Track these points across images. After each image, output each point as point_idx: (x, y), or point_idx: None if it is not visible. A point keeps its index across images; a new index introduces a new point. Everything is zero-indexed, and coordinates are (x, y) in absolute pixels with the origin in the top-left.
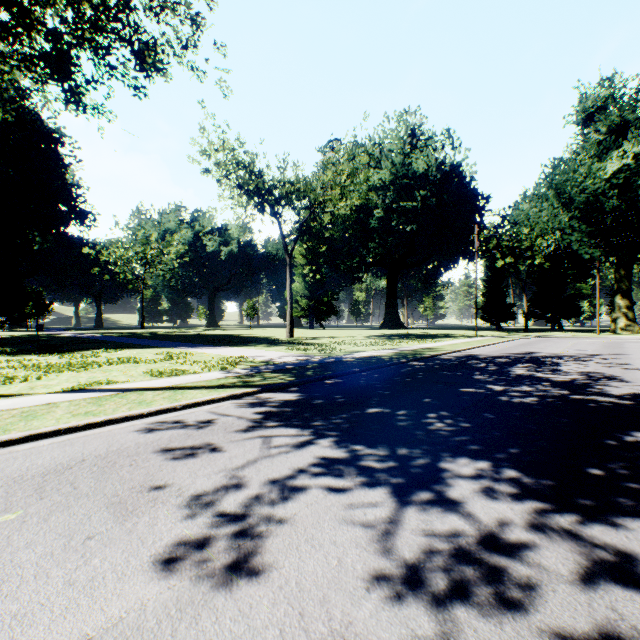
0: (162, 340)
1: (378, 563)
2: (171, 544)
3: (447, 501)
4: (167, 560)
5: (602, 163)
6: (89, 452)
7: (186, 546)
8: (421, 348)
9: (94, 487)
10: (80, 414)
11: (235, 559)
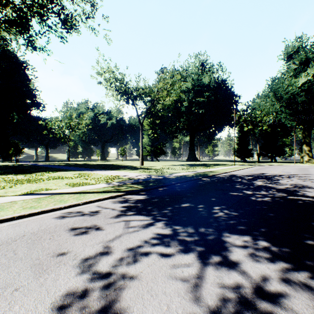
0: (77, 167)
1: (192, 309)
2: (65, 294)
3: (230, 262)
4: (61, 306)
5: (296, 79)
6: (28, 230)
7: (74, 296)
8: (207, 171)
9: (26, 253)
10: (27, 208)
11: (103, 306)
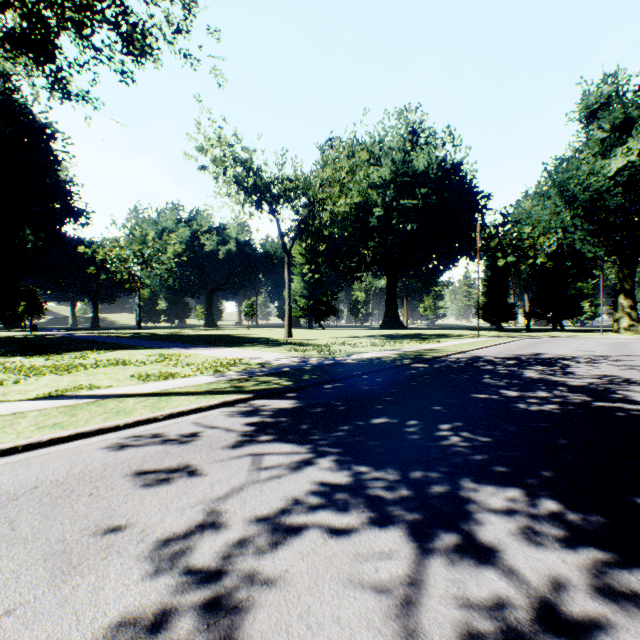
0: (157, 340)
1: None
2: (116, 624)
3: (480, 549)
4: None
5: (606, 160)
6: (45, 476)
7: (136, 627)
8: (424, 349)
9: (37, 527)
10: (46, 426)
11: None
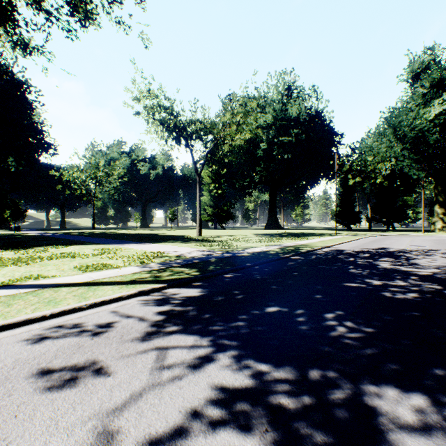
0: (103, 238)
1: None
2: None
3: None
4: None
5: (427, 109)
6: None
7: None
8: (298, 244)
9: None
10: None
11: None
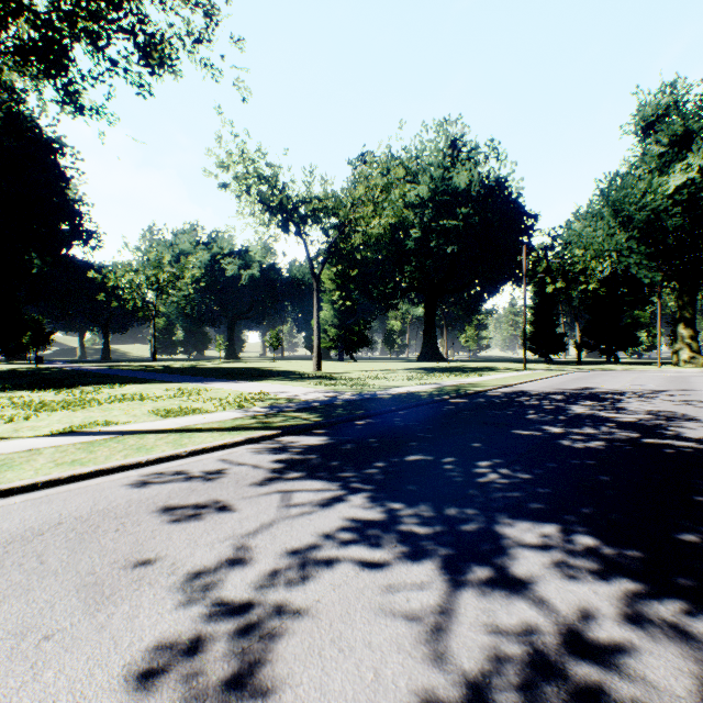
0: (174, 374)
1: (428, 677)
2: (153, 647)
3: (512, 581)
4: (145, 673)
5: (664, 177)
6: (68, 512)
7: (173, 650)
8: (464, 383)
9: (66, 561)
10: (65, 463)
11: (236, 671)
